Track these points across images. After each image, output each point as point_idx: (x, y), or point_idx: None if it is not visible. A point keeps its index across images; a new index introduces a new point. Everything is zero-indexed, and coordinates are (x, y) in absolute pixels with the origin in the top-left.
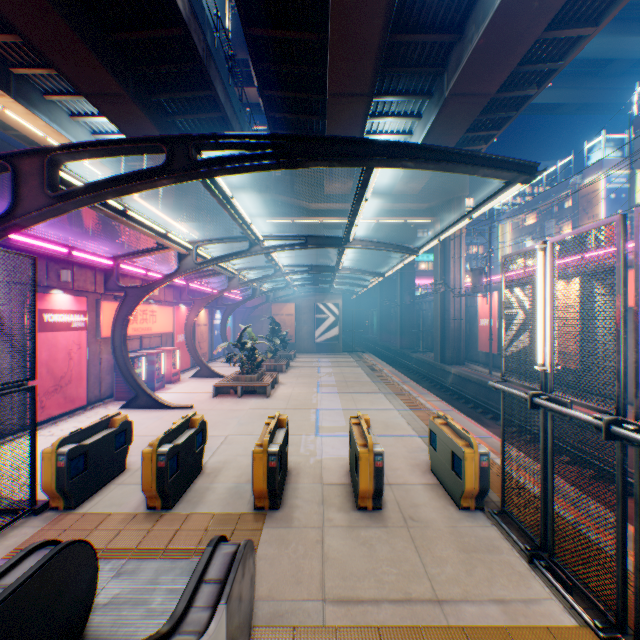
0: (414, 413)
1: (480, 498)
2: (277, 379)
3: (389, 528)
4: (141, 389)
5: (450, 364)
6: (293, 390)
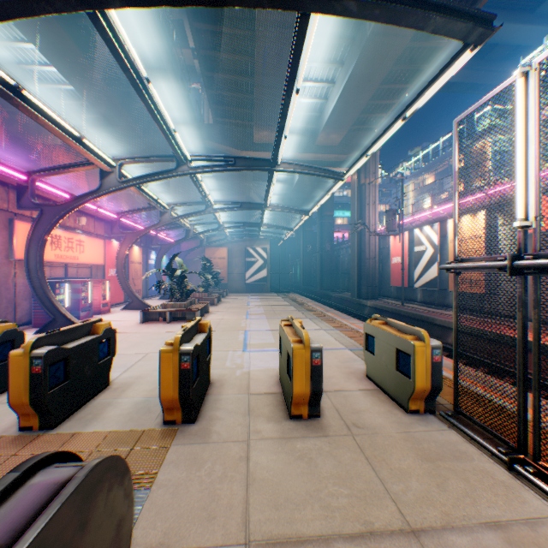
0: (341, 332)
1: (430, 399)
2: (208, 309)
3: (331, 438)
4: (59, 313)
5: (366, 299)
6: (223, 317)
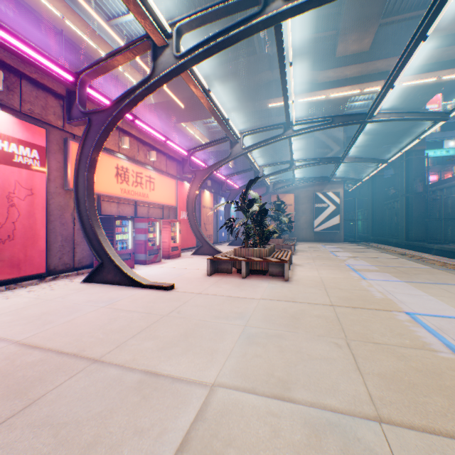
0: None
1: None
2: (290, 258)
3: None
4: (106, 256)
5: None
6: (319, 273)
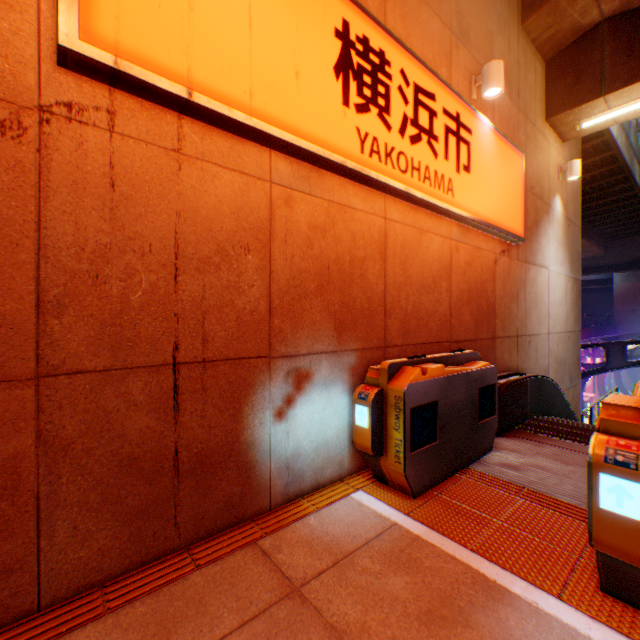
0: None
1: None
2: None
3: None
4: None
5: None
6: None
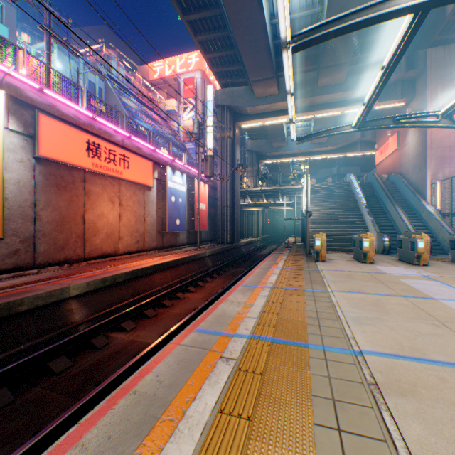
0: (304, 283)
1: None
2: None
3: (350, 257)
4: None
5: None
6: None
